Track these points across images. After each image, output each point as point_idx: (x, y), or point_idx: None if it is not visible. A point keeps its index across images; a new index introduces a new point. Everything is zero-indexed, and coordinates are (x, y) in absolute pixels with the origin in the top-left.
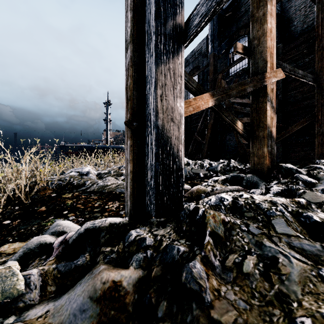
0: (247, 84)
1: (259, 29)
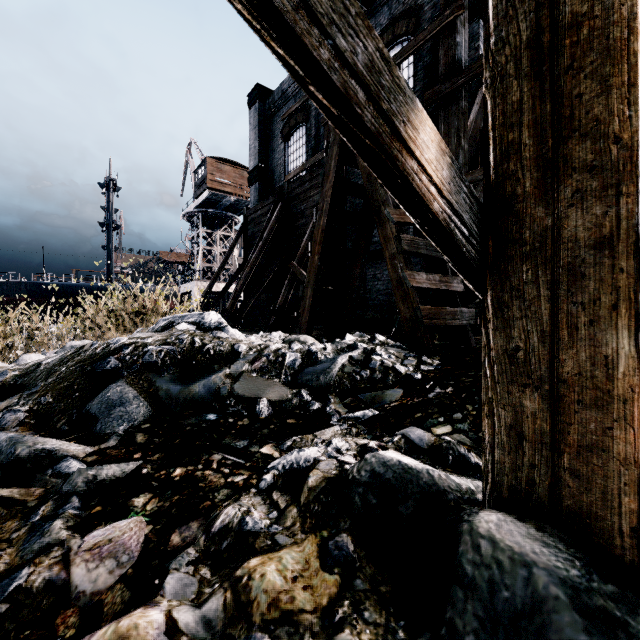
0: None
1: None
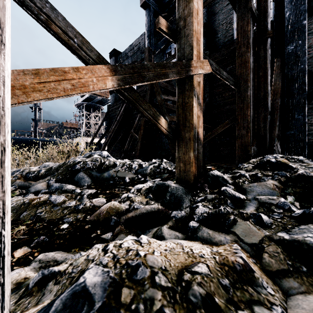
0: (169, 68)
1: (186, 7)
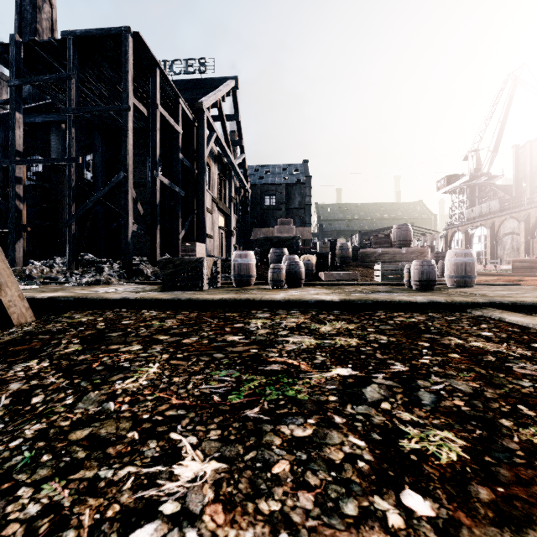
0: None
1: None
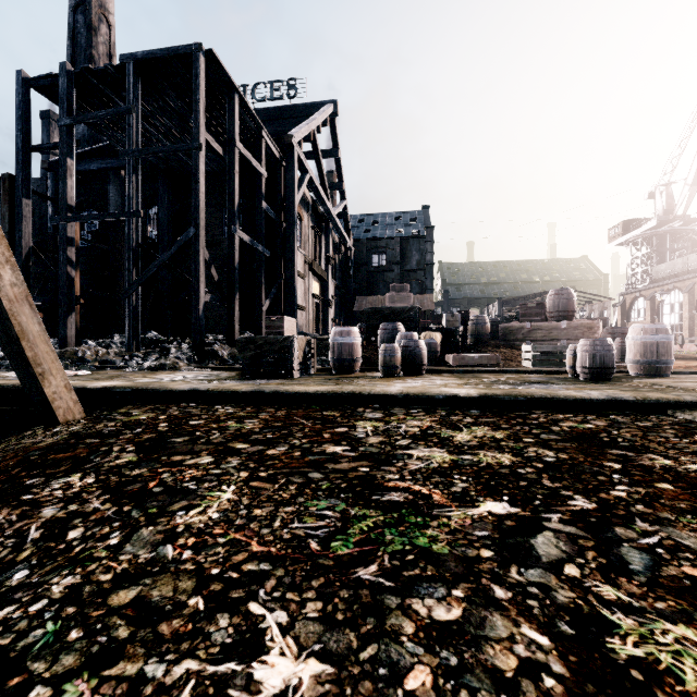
0: None
1: None
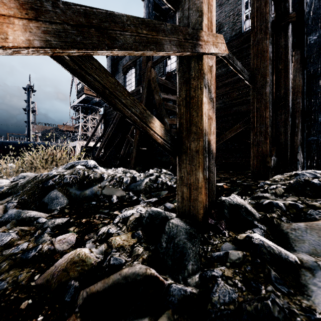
0: (164, 33)
1: None
